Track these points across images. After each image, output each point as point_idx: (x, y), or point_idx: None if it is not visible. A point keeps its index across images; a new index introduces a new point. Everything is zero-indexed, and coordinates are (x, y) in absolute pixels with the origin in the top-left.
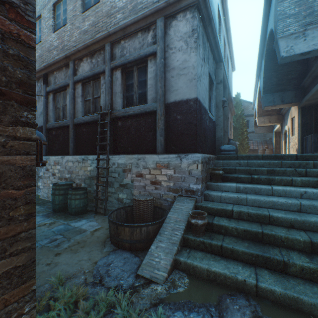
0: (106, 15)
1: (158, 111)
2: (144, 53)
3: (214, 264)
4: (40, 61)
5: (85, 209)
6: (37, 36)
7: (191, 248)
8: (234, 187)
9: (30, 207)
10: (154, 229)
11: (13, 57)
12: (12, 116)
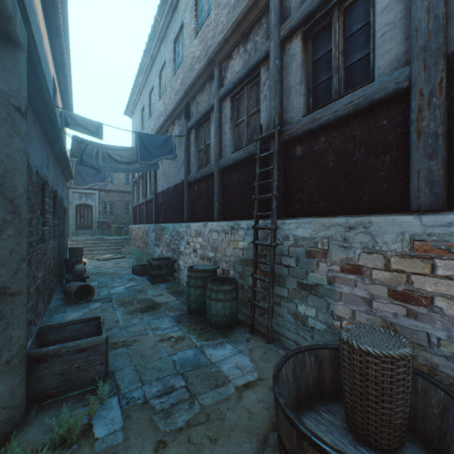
0: None
1: (419, 83)
2: None
3: None
4: (182, 89)
5: (232, 321)
6: (179, 57)
7: None
8: None
9: None
10: None
11: None
12: None
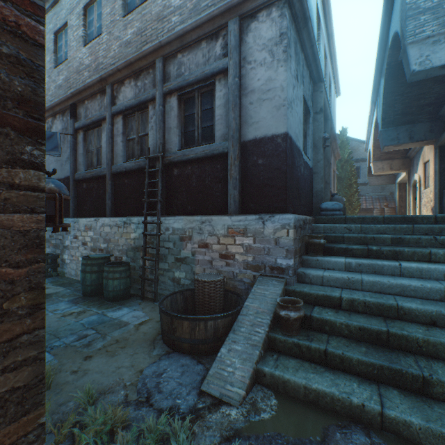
0: (156, 19)
1: (231, 152)
2: (210, 70)
3: (316, 378)
4: (67, 87)
5: (127, 293)
6: (62, 51)
7: (279, 353)
8: (342, 263)
9: (35, 295)
10: (225, 323)
11: (8, 59)
12: (7, 152)
